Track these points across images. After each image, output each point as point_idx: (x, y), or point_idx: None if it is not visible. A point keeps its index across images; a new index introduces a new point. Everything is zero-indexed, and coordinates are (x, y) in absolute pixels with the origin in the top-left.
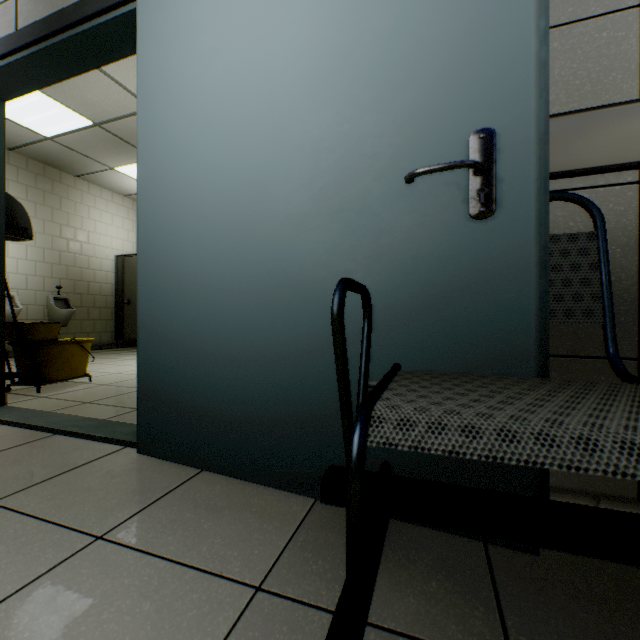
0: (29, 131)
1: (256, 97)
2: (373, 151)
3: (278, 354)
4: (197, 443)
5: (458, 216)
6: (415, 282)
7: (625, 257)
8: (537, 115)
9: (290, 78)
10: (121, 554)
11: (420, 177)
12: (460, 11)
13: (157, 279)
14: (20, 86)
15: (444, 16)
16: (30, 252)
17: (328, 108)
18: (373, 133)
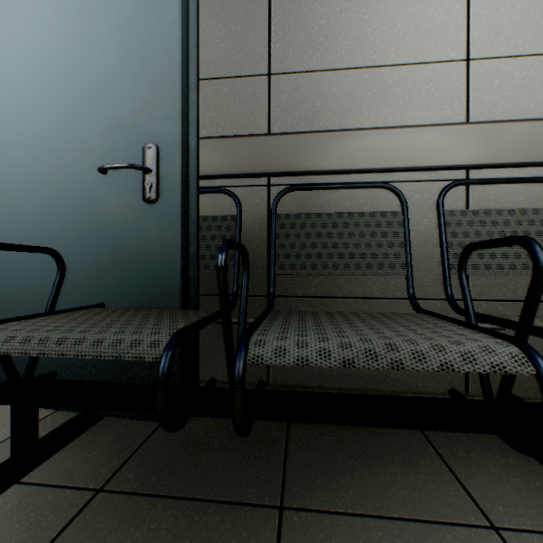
0: None
1: (6, 91)
2: (88, 148)
3: (23, 299)
4: None
5: (139, 200)
6: (114, 245)
7: (261, 232)
8: (181, 138)
9: (32, 82)
10: None
11: (117, 170)
12: (140, 59)
13: None
14: None
15: (131, 60)
16: None
17: (59, 110)
18: (88, 134)
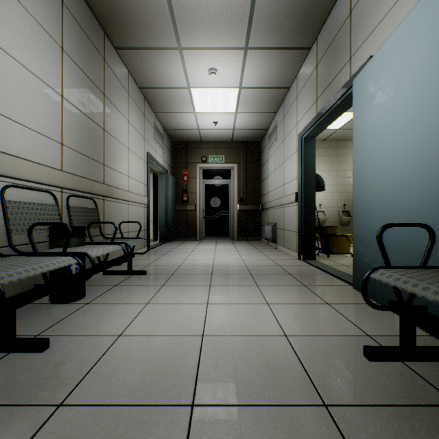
0: (329, 130)
1: (397, 123)
2: None
3: (406, 252)
4: (373, 289)
5: None
6: None
7: None
8: None
9: (412, 110)
10: (331, 309)
11: None
12: None
13: (359, 212)
14: (318, 131)
15: None
16: (330, 188)
17: (431, 122)
18: None
